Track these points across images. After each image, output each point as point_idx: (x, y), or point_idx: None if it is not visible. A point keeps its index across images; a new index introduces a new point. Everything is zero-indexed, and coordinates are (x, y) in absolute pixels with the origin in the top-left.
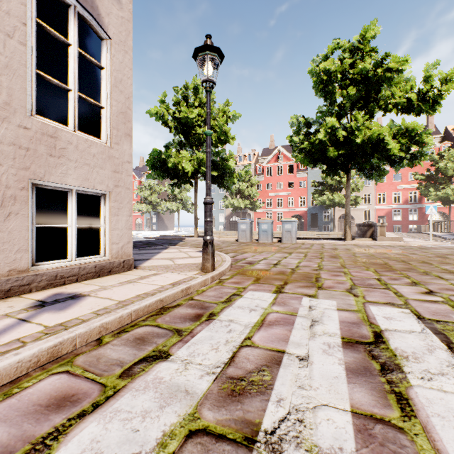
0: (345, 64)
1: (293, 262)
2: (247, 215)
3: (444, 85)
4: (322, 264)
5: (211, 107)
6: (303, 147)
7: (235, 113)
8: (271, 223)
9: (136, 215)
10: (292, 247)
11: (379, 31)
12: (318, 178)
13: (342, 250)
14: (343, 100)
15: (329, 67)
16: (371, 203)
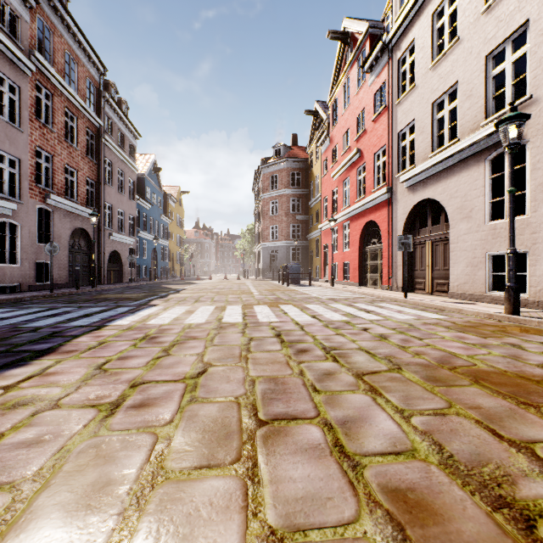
0: None
1: None
2: None
3: None
4: None
5: None
6: None
7: None
8: None
9: None
10: None
11: None
12: None
13: None
14: None
15: None
16: None
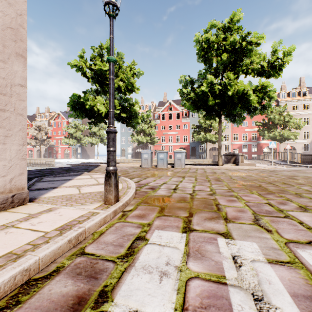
0: (220, 38)
1: (188, 186)
2: (148, 147)
3: (285, 57)
4: (213, 187)
5: (121, 65)
6: (190, 97)
7: (139, 71)
8: (166, 153)
9: (64, 147)
10: (183, 171)
11: (242, 17)
12: (196, 123)
13: (220, 174)
14: (218, 65)
15: (209, 38)
16: (229, 140)
